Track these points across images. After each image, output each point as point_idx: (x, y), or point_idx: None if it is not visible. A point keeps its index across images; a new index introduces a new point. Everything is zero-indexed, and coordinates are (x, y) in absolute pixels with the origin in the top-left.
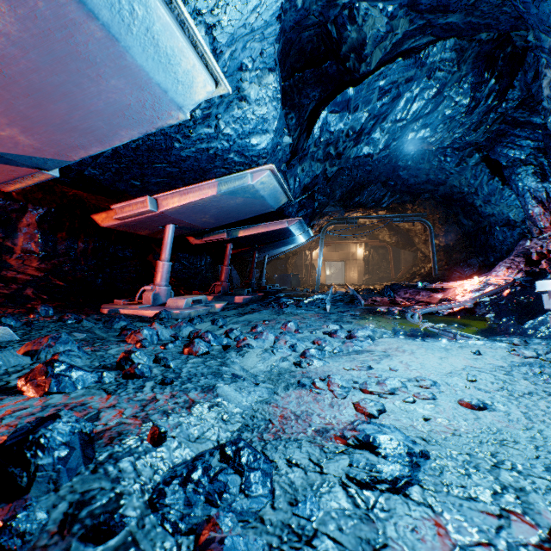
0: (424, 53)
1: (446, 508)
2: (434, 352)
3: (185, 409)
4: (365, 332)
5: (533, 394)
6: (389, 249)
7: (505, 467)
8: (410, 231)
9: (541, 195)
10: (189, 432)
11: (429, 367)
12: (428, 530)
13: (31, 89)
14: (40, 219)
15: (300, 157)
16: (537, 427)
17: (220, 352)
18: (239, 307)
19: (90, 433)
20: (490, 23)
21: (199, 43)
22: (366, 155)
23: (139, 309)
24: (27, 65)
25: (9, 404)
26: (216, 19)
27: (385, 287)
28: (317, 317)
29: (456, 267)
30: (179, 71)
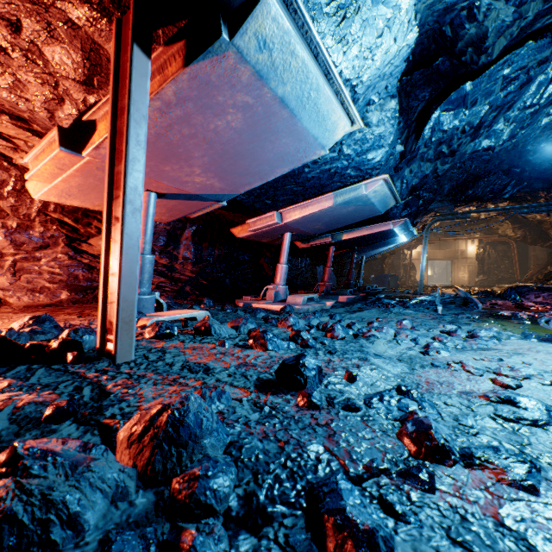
0: None
1: None
2: None
3: (355, 368)
4: (489, 333)
5: None
6: (512, 245)
7: None
8: (543, 222)
9: None
10: (365, 380)
11: None
12: None
13: (234, 154)
14: (193, 234)
15: (407, 160)
16: None
17: (352, 339)
18: (345, 306)
19: (320, 367)
20: None
21: (346, 101)
22: (485, 148)
23: (266, 304)
24: (238, 142)
25: (251, 353)
26: (359, 80)
27: (507, 289)
28: (429, 317)
29: None
30: (328, 123)
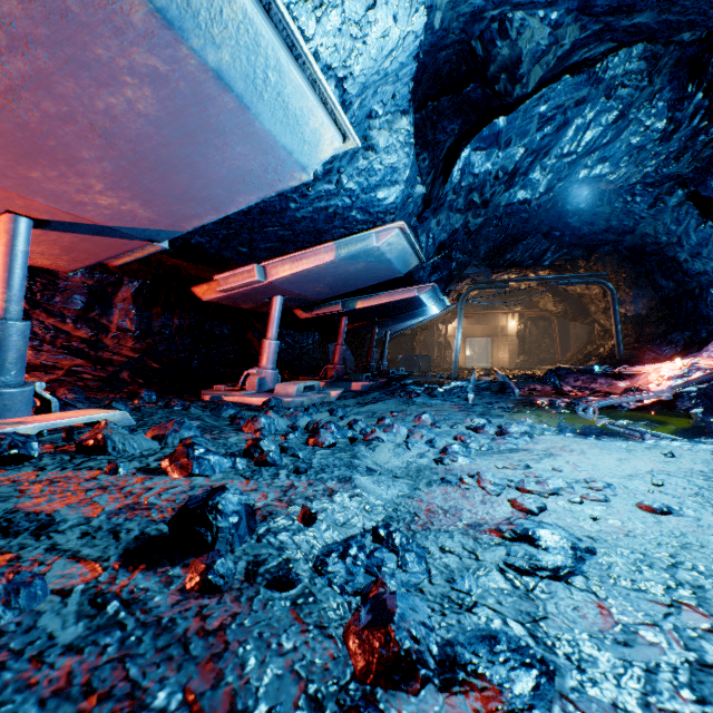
0: (601, 66)
1: (611, 595)
2: (611, 453)
3: (326, 496)
4: (521, 428)
5: None
6: (553, 321)
7: (684, 567)
8: (583, 296)
9: None
10: (335, 518)
11: (603, 468)
12: (590, 610)
13: (158, 163)
14: (135, 293)
15: (434, 208)
16: None
17: (347, 445)
18: (358, 396)
19: (253, 506)
20: (695, 20)
21: (329, 100)
22: (521, 201)
23: (244, 396)
24: (159, 141)
25: (159, 482)
26: (348, 71)
27: (547, 372)
28: (457, 409)
29: (650, 345)
30: (306, 130)
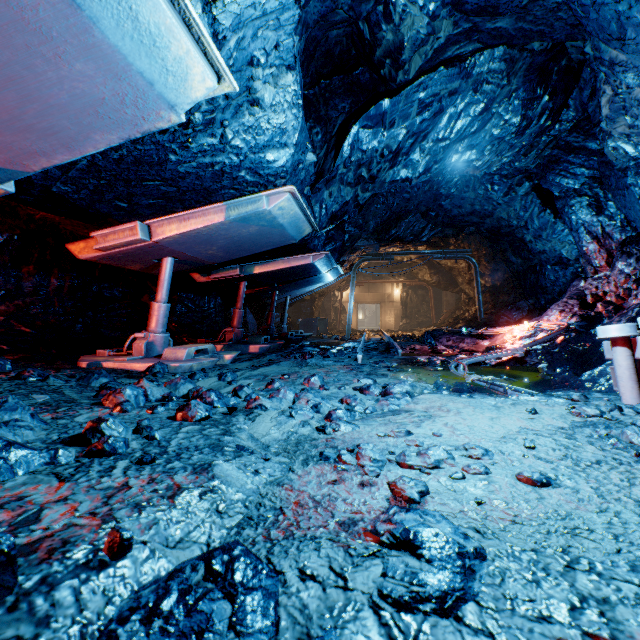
0: (470, 62)
1: (512, 636)
2: (483, 411)
3: (166, 499)
4: (403, 388)
5: (602, 463)
6: (430, 290)
7: (582, 568)
8: (453, 269)
9: (596, 230)
10: (168, 533)
11: (478, 430)
12: None
13: None
14: None
15: (326, 180)
16: (613, 508)
17: (225, 416)
18: (254, 358)
19: (10, 550)
20: (543, 31)
21: (193, 21)
22: (404, 179)
23: (127, 362)
24: None
25: None
26: None
27: (425, 333)
28: (346, 369)
29: (504, 310)
30: (168, 57)
